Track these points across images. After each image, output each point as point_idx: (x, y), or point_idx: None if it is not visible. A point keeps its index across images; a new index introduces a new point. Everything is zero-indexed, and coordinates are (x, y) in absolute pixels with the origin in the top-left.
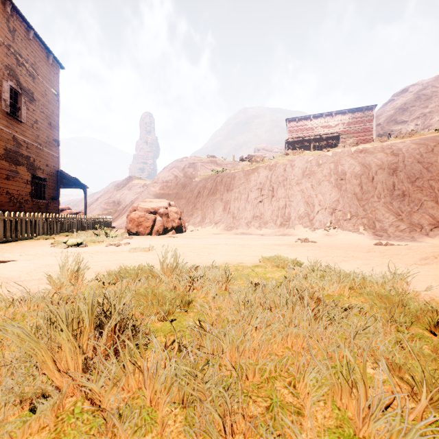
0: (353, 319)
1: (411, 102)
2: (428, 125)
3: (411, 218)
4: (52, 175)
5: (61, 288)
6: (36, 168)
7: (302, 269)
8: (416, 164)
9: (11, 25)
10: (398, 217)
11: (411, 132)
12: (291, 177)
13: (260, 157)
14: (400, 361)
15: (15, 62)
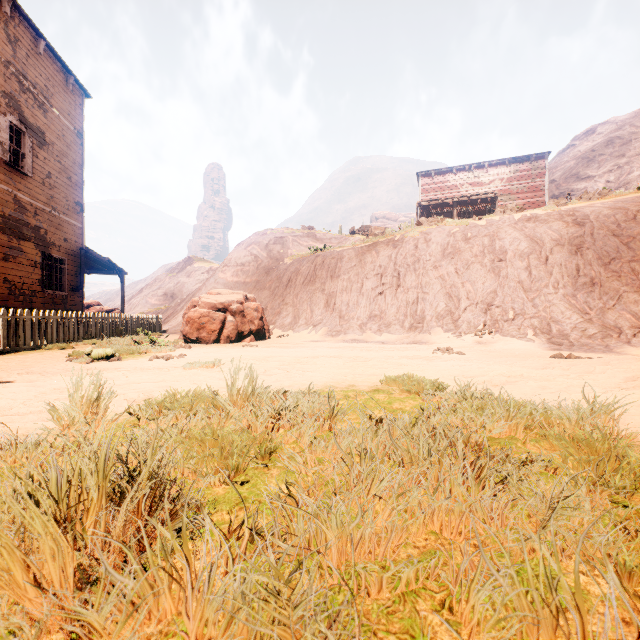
0: (539, 482)
1: (601, 149)
2: (625, 183)
3: (604, 318)
4: (73, 255)
5: (70, 427)
6: (48, 244)
7: (447, 396)
8: (610, 239)
9: (11, 32)
10: (584, 317)
11: (602, 191)
12: (425, 257)
13: (379, 228)
14: (632, 562)
15: (17, 87)
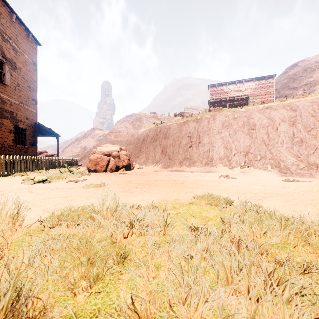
0: None
1: (300, 73)
2: (312, 90)
3: (308, 159)
4: (31, 126)
5: None
6: (18, 120)
7: (234, 208)
8: (310, 118)
9: None
10: (297, 158)
11: (304, 93)
12: (213, 127)
13: (189, 113)
14: None
15: (1, 39)
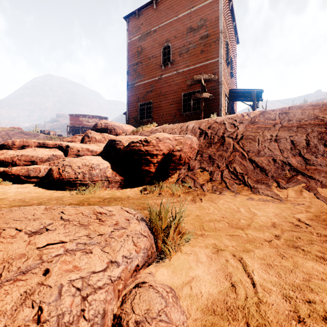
0: None
1: None
2: None
3: None
4: None
5: None
6: None
7: None
8: None
9: None
10: None
11: None
12: None
13: (52, 132)
14: None
15: None
